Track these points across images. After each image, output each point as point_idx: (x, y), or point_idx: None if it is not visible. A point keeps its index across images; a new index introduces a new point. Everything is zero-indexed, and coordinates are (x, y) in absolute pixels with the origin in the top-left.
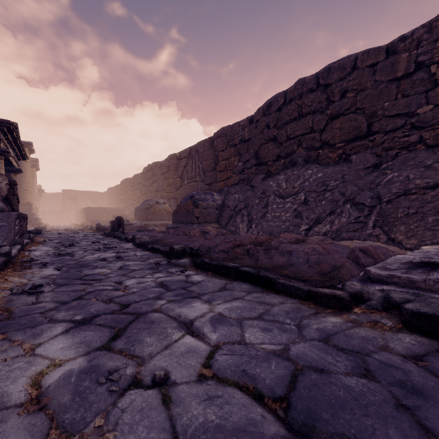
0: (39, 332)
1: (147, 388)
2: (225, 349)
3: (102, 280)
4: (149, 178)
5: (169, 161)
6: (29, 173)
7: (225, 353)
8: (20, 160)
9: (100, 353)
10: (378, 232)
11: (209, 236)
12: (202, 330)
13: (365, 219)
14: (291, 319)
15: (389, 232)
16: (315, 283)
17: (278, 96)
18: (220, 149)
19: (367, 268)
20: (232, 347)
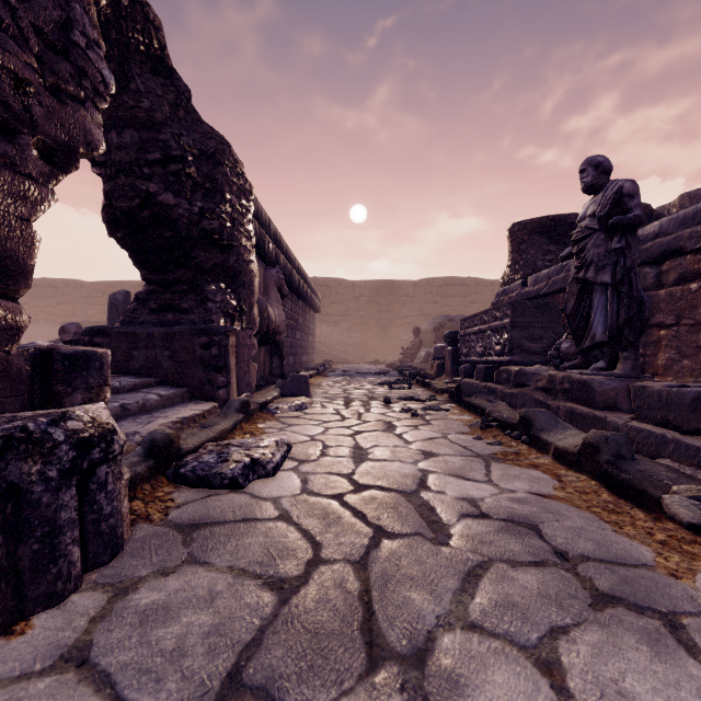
0: None
1: None
2: None
3: None
4: None
5: None
6: None
7: None
8: None
9: None
10: None
11: None
12: None
13: None
14: None
15: None
16: None
17: None
18: None
19: None
20: None
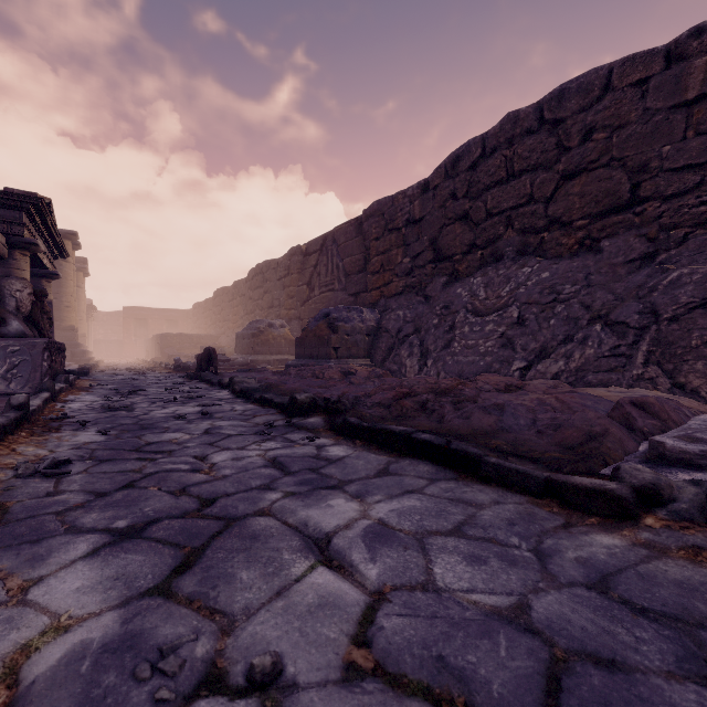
0: (44, 553)
1: (235, 695)
2: (396, 602)
3: (174, 452)
4: (258, 286)
5: (290, 258)
6: (73, 280)
7: (397, 612)
8: (57, 258)
9: (149, 603)
10: (655, 373)
11: (355, 379)
12: (348, 556)
13: (630, 349)
14: (520, 538)
15: (674, 373)
16: (556, 465)
17: (471, 144)
18: (373, 237)
19: (656, 438)
20: (411, 598)
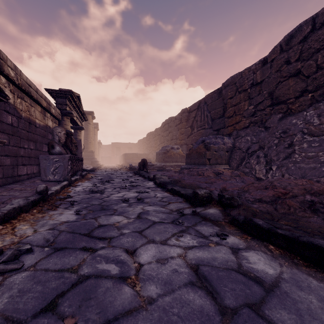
0: None
1: None
2: None
3: (112, 240)
4: (166, 130)
5: (181, 115)
6: (92, 131)
7: None
8: (83, 121)
9: None
10: None
11: (224, 177)
12: None
13: None
14: None
15: None
16: None
17: (302, 25)
18: (228, 97)
19: None
20: None
